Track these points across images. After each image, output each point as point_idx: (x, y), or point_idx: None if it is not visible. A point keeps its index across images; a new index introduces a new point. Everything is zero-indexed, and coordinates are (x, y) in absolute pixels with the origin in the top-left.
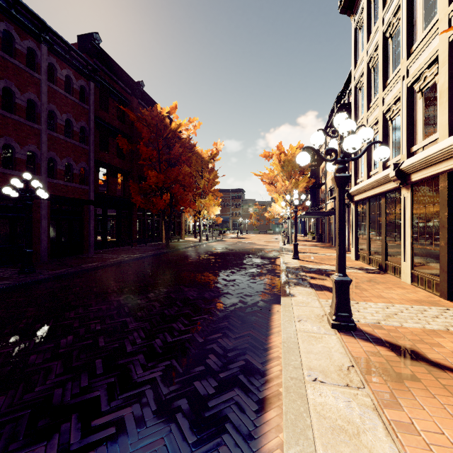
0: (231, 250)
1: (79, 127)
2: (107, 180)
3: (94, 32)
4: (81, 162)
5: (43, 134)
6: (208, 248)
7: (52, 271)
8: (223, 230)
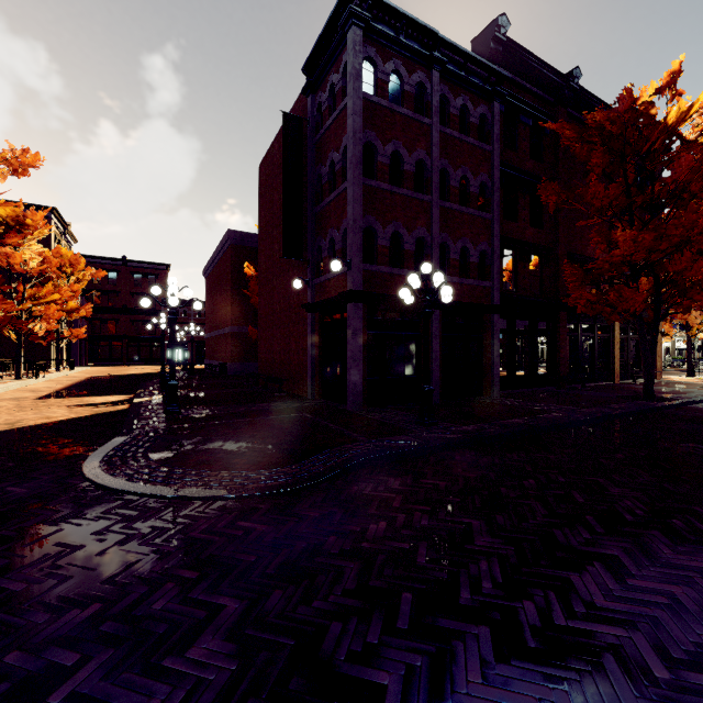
0: None
1: (478, 186)
2: (515, 269)
3: (499, 16)
4: (481, 243)
5: (433, 207)
6: None
7: (460, 426)
8: None
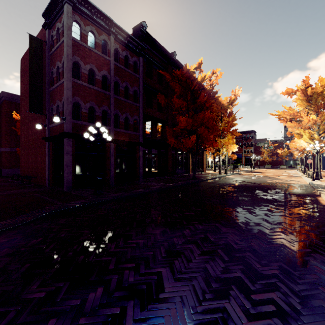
0: (253, 184)
1: (133, 91)
2: (151, 128)
3: (142, 22)
4: (134, 116)
5: (111, 97)
6: (228, 180)
7: (113, 194)
8: (236, 165)
